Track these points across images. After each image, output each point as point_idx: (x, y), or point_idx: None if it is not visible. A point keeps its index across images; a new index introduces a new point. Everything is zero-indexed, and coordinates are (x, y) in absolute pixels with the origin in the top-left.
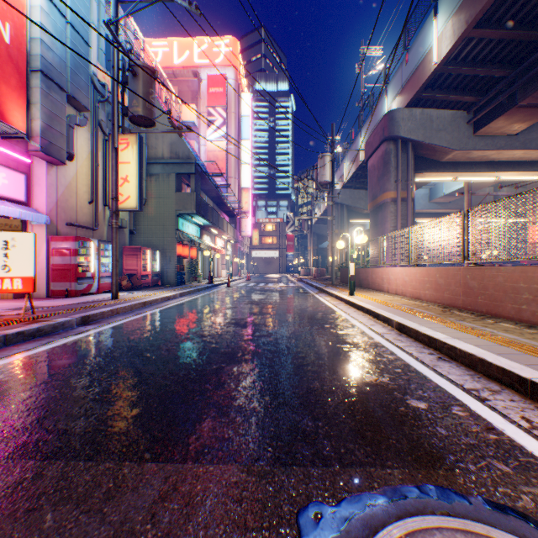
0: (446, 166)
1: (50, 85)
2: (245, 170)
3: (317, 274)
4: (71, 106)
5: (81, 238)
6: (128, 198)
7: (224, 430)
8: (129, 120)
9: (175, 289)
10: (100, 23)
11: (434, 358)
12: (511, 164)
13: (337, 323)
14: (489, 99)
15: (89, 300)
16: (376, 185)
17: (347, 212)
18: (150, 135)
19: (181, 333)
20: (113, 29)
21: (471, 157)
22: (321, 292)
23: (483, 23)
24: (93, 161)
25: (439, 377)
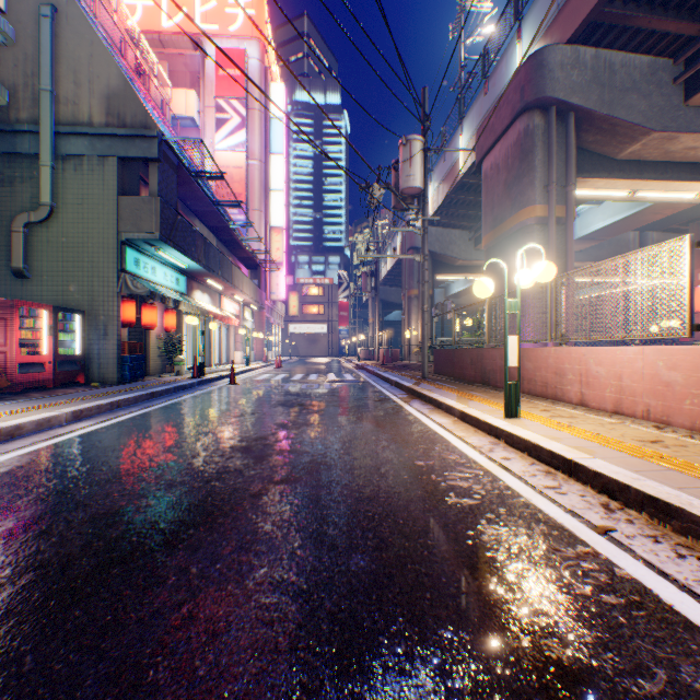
0: (624, 167)
1: None
2: (277, 200)
3: (386, 358)
4: None
5: None
6: None
7: None
8: None
9: (84, 397)
10: None
11: None
12: None
13: None
14: None
15: None
16: (502, 198)
17: (432, 263)
18: (62, 76)
19: None
20: None
21: (670, 150)
22: (414, 399)
23: None
24: None
25: None
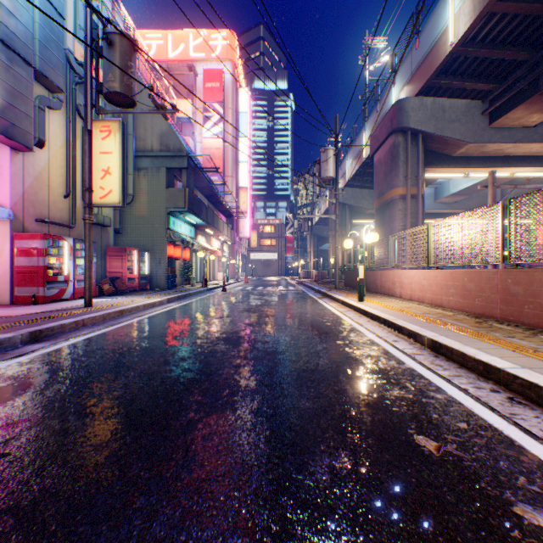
0: (458, 160)
1: (12, 57)
2: (243, 168)
3: (318, 277)
4: (41, 85)
5: (50, 236)
6: (110, 193)
7: None
8: (105, 98)
9: (163, 294)
10: None
11: (503, 400)
12: (527, 159)
13: (351, 338)
14: (507, 87)
15: (57, 308)
16: (382, 181)
17: (349, 212)
18: (138, 126)
19: (153, 354)
20: None
21: (485, 151)
22: (325, 297)
23: None
24: (69, 150)
25: (534, 442)
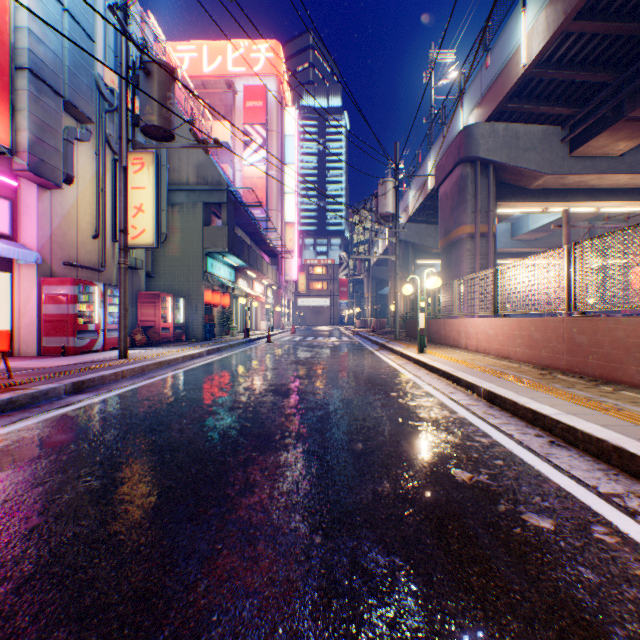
0: (535, 194)
1: (41, 87)
2: (290, 200)
3: (376, 326)
4: (69, 116)
5: (81, 281)
6: (143, 232)
7: (246, 575)
8: (142, 132)
9: (201, 345)
10: (108, 13)
11: (544, 443)
12: (614, 192)
13: (406, 390)
14: (589, 111)
15: (90, 360)
16: (449, 217)
17: (413, 251)
18: (171, 156)
19: (202, 405)
20: (121, 17)
21: (565, 183)
22: (382, 349)
23: (585, 14)
24: (99, 186)
25: (559, 474)
